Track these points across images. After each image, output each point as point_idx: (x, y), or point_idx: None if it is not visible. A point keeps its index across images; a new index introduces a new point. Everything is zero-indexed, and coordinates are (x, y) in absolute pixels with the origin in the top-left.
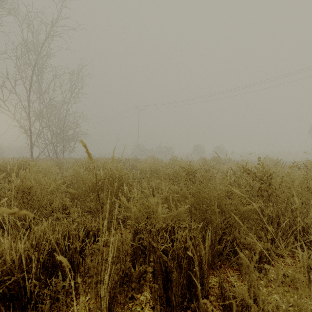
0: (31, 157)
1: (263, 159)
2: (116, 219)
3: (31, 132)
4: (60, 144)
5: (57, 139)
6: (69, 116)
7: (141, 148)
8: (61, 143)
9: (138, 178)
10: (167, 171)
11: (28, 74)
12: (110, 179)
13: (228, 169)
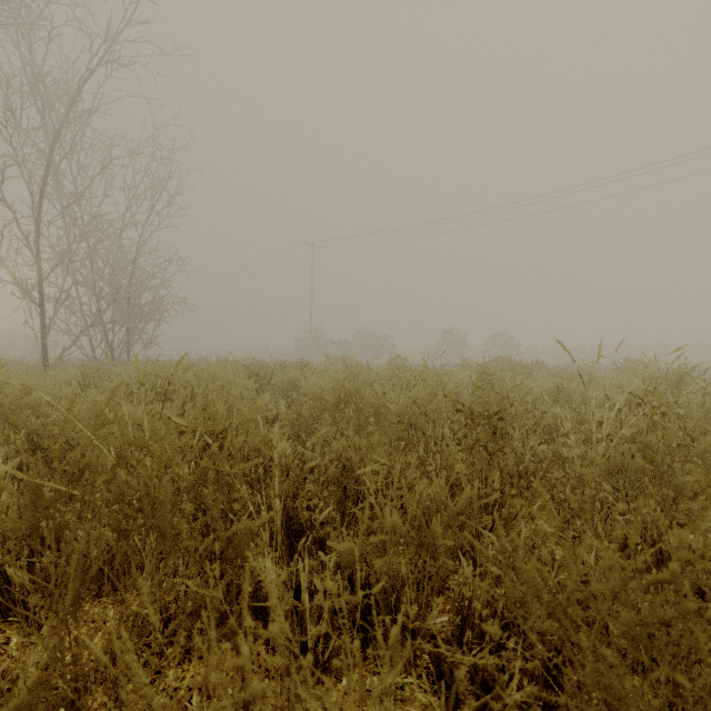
0: (43, 359)
1: (625, 363)
2: (188, 616)
3: (43, 297)
4: (121, 327)
5: (113, 315)
6: (145, 260)
7: (317, 339)
8: (123, 325)
9: (302, 419)
10: (387, 404)
11: (41, 156)
12: (136, 465)
13: (550, 393)
